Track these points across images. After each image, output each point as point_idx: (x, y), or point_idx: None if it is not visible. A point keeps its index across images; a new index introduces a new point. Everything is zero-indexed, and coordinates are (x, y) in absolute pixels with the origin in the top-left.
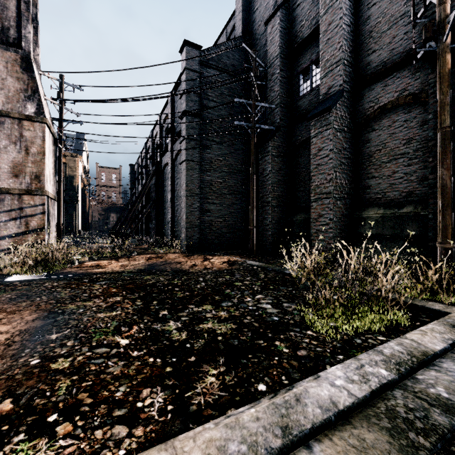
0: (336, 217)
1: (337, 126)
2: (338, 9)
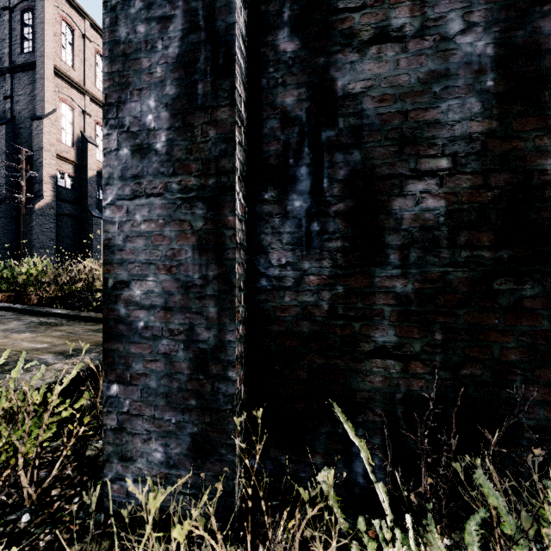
0: (0, 258)
1: (1, 215)
2: (4, 159)
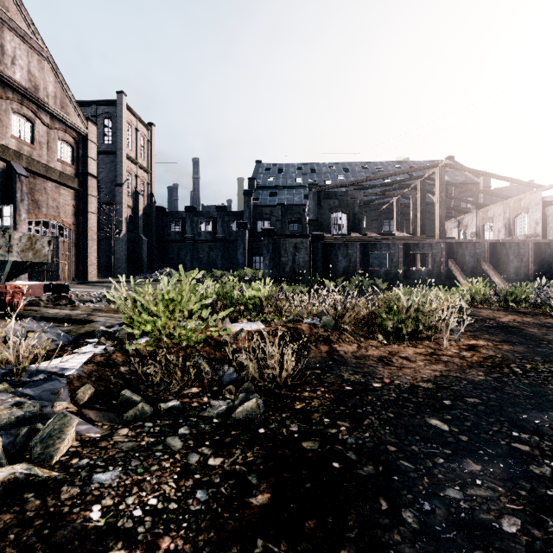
0: None
1: None
2: None
